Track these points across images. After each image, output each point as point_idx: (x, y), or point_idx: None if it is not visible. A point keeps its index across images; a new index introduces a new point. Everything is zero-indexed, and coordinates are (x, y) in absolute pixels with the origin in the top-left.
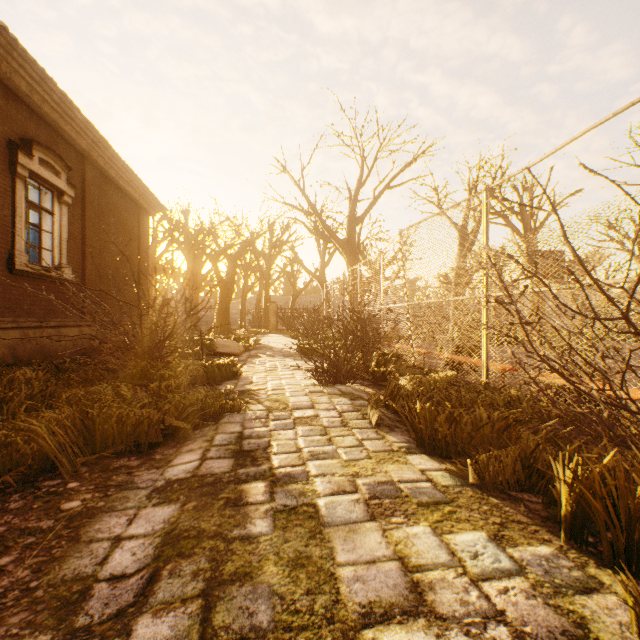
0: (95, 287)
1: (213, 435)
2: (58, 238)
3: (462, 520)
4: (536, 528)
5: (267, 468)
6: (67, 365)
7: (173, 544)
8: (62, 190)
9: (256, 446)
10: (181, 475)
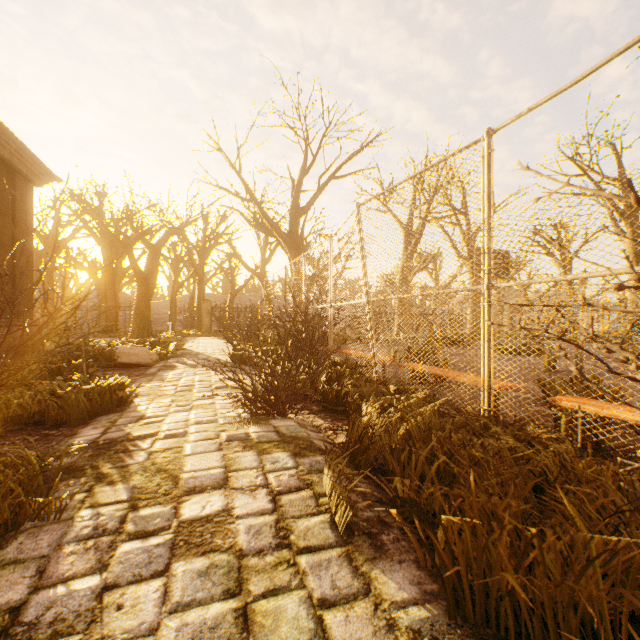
0: None
1: None
2: None
3: None
4: None
5: None
6: None
7: None
8: None
9: None
10: None
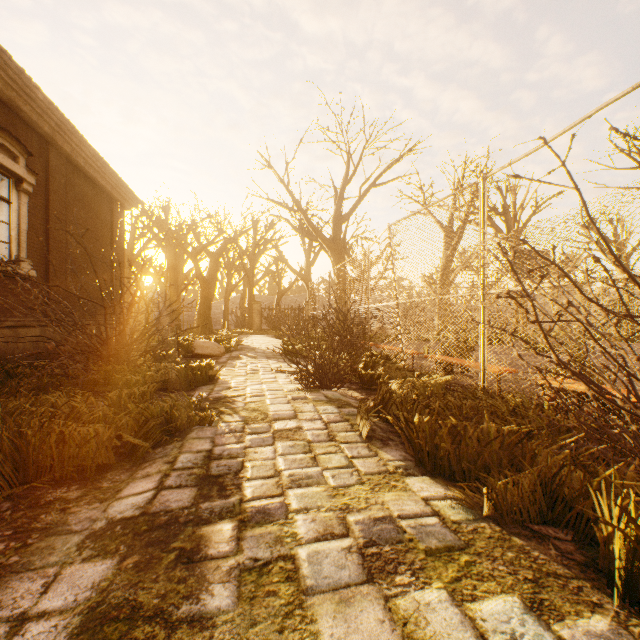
0: (61, 284)
1: (176, 455)
2: (16, 229)
3: (485, 577)
4: (578, 584)
5: (237, 501)
6: (20, 370)
7: (93, 632)
8: (21, 177)
9: (226, 469)
10: (128, 512)
